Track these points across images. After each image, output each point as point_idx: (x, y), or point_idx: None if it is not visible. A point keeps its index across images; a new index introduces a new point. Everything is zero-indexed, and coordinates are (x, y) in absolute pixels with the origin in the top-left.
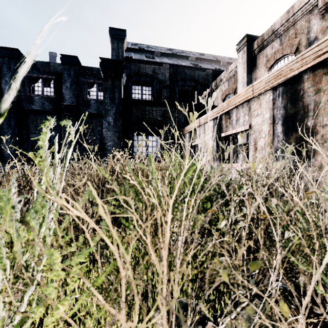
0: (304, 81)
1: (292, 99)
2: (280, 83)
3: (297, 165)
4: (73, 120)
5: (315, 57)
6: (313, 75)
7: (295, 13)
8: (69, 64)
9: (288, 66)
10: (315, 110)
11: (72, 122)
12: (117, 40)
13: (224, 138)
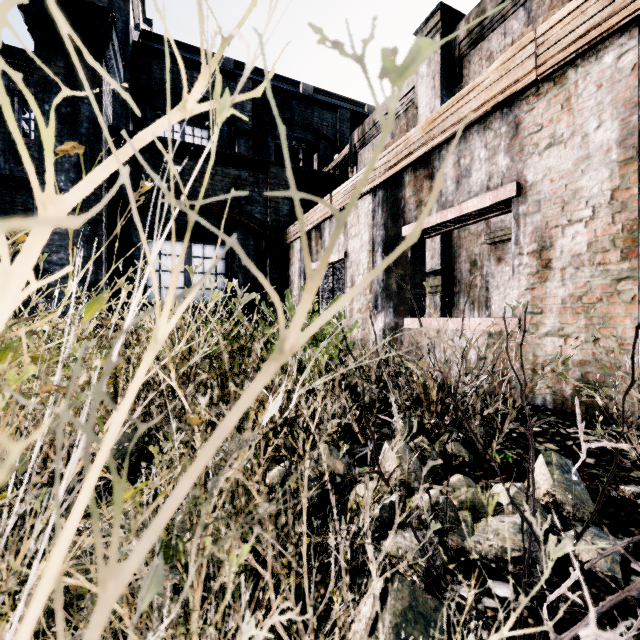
0: None
1: None
2: None
3: None
4: None
5: None
6: None
7: None
8: None
9: None
10: None
11: None
12: None
13: None
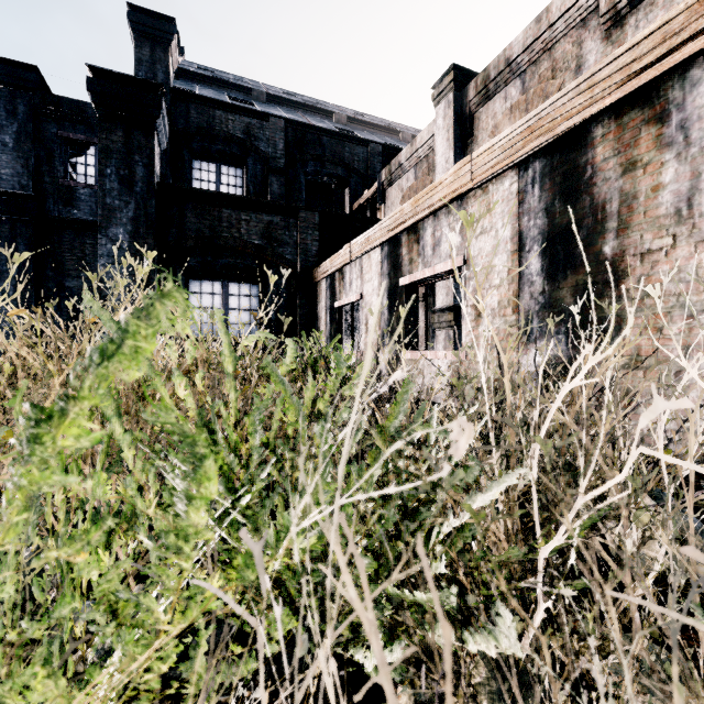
0: (594, 142)
1: (565, 190)
2: (537, 149)
3: (578, 354)
4: (25, 234)
5: (624, 79)
6: (617, 127)
7: (554, 24)
8: (12, 84)
9: (556, 105)
10: (624, 215)
11: (22, 240)
12: (151, 40)
13: (405, 289)
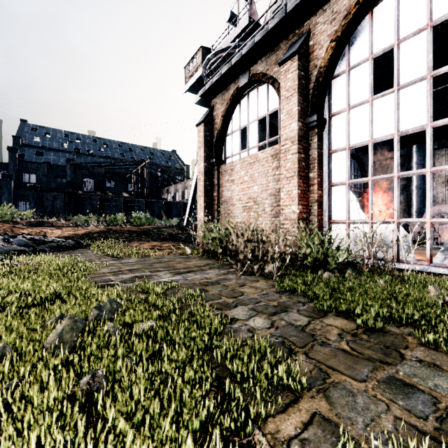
0: None
1: None
2: None
3: None
4: None
5: None
6: None
7: None
8: None
9: None
10: None
11: None
12: (12, 152)
13: None
